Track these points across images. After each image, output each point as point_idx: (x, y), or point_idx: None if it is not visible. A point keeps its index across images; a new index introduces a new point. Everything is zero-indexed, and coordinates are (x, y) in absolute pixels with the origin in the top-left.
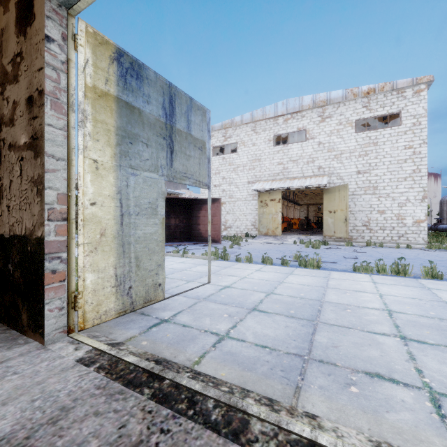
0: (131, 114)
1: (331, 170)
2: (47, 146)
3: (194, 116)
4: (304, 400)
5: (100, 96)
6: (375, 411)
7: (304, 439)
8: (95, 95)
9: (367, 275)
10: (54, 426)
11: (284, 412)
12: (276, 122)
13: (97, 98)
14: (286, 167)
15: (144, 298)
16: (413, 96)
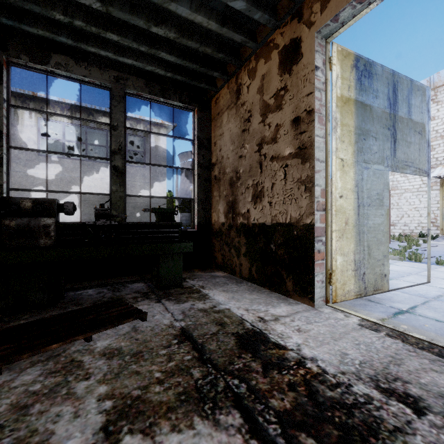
0: (364, 112)
1: None
2: (316, 152)
3: (414, 99)
4: None
5: (345, 103)
6: None
7: None
8: (341, 103)
9: None
10: (400, 367)
11: None
12: None
13: (343, 105)
14: None
15: (373, 286)
16: None
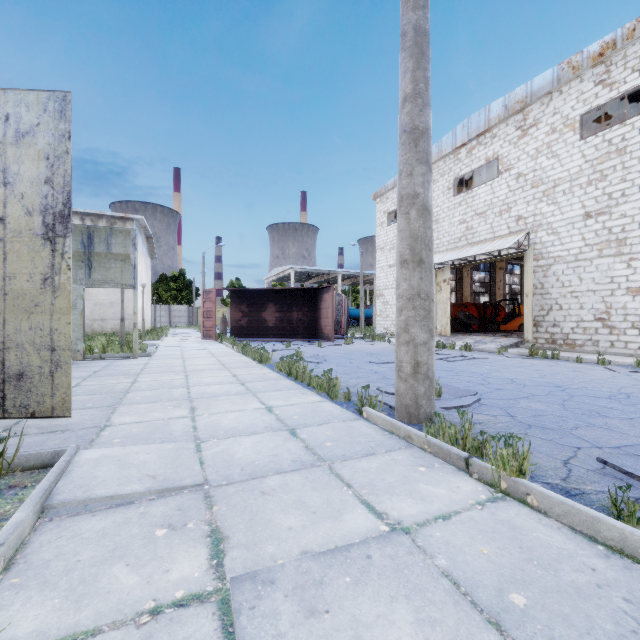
0: None
1: (537, 220)
2: None
3: (116, 239)
4: None
5: None
6: None
7: None
8: None
9: (268, 372)
10: None
11: None
12: (457, 158)
13: None
14: (469, 226)
15: None
16: None
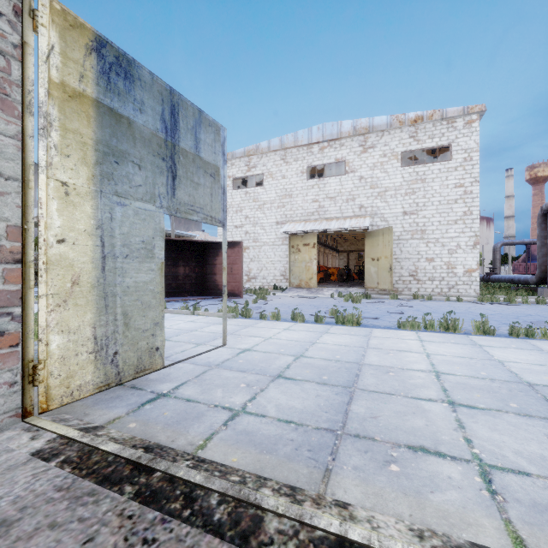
0: (117, 125)
1: (374, 210)
2: None
3: (204, 134)
4: (334, 485)
5: (72, 97)
6: (418, 492)
7: (331, 535)
8: (64, 94)
9: (414, 332)
10: None
11: (309, 502)
12: (310, 151)
13: (67, 99)
14: (322, 205)
15: (135, 367)
16: (464, 127)
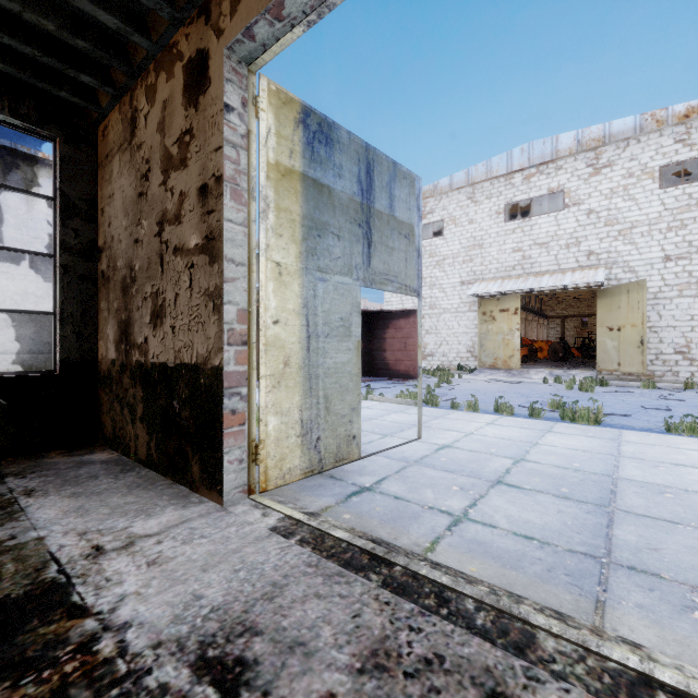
0: (319, 196)
1: (612, 257)
2: (227, 248)
3: (399, 189)
4: (613, 620)
5: (284, 175)
6: None
7: (630, 671)
8: (278, 174)
9: (695, 439)
10: (271, 603)
11: (586, 631)
12: (509, 182)
13: (280, 178)
14: (527, 255)
15: (334, 455)
16: None
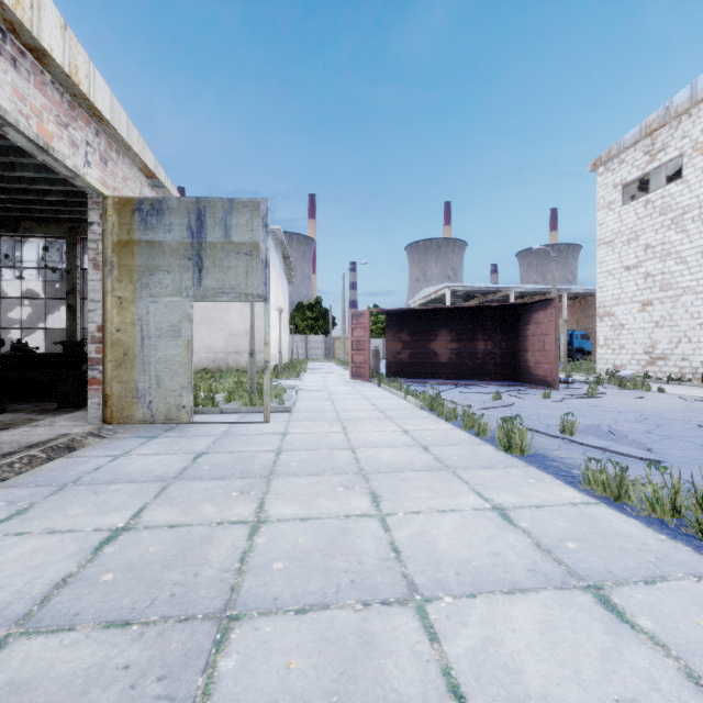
0: (152, 250)
1: None
2: (91, 295)
3: (237, 219)
4: None
5: (125, 246)
6: None
7: None
8: (120, 247)
9: (579, 499)
10: None
11: None
12: None
13: (122, 248)
14: None
15: (165, 415)
16: None
